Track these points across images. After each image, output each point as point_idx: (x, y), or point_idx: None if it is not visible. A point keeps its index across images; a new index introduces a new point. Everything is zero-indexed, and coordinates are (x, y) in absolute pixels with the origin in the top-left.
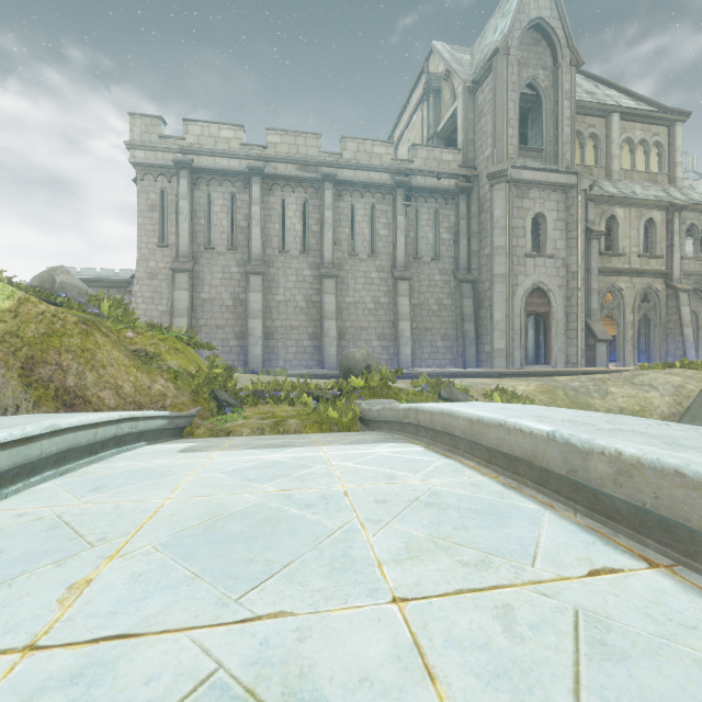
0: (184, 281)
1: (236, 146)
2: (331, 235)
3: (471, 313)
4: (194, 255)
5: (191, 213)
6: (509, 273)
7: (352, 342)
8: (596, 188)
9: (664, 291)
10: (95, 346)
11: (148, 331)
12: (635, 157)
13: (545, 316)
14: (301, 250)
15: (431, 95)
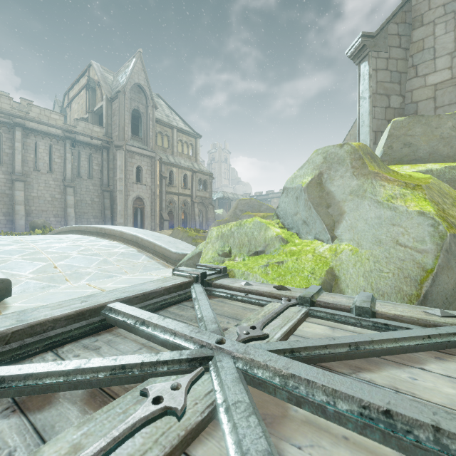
0: None
1: None
2: (21, 157)
3: (109, 206)
4: None
5: None
6: (125, 190)
7: (36, 218)
8: (166, 158)
9: (191, 202)
10: None
11: None
12: (183, 148)
13: (142, 209)
14: None
15: (91, 89)
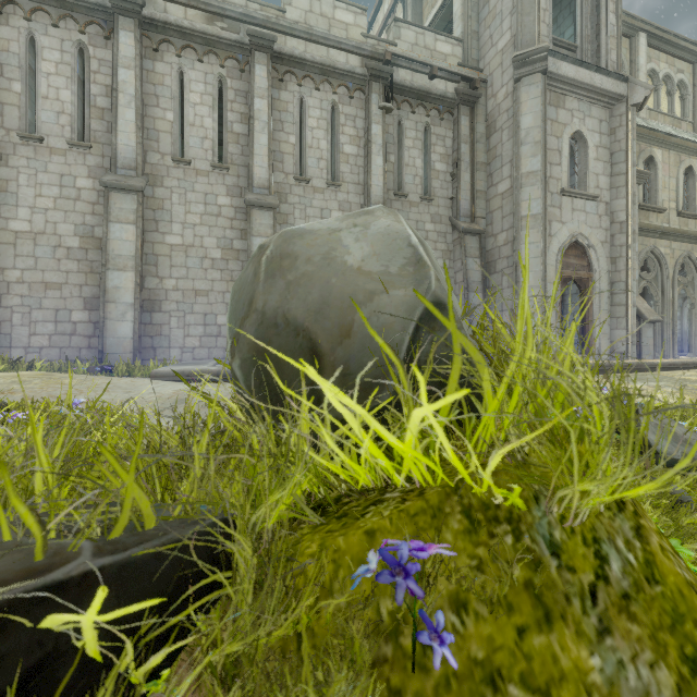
0: None
1: None
2: (266, 140)
3: (478, 279)
4: None
5: None
6: (545, 214)
7: None
8: None
9: None
10: None
11: None
12: (660, 95)
13: (584, 284)
14: (213, 162)
15: None
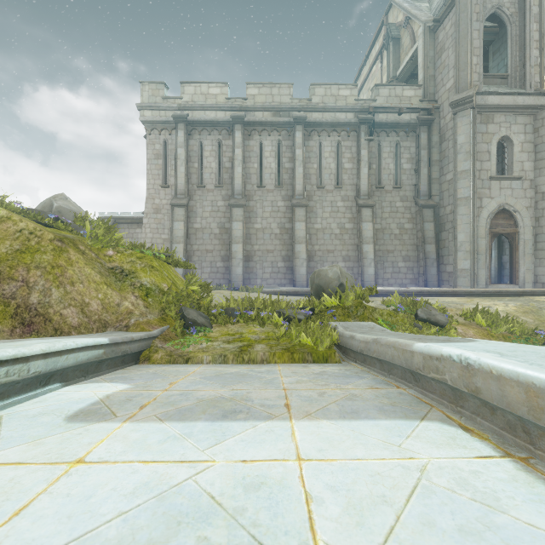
0: (181, 214)
1: (222, 100)
2: (302, 170)
3: (432, 235)
4: (189, 192)
5: (186, 158)
6: (474, 196)
7: (320, 263)
8: None
9: None
10: (67, 262)
11: (128, 250)
12: None
13: (511, 237)
14: (275, 185)
15: (391, 44)
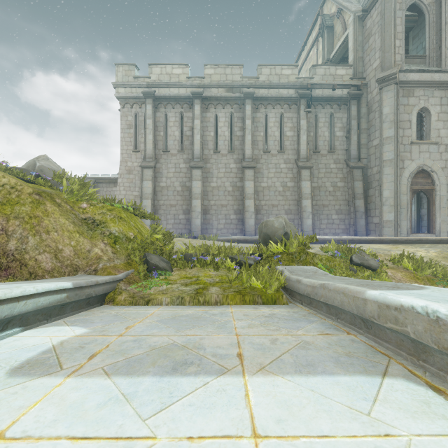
0: (149, 174)
1: (183, 79)
2: (250, 137)
3: (361, 192)
4: (156, 156)
5: (154, 128)
6: (397, 158)
7: (266, 216)
8: None
9: None
10: (44, 213)
11: (100, 203)
12: None
13: (429, 193)
14: (228, 150)
15: (325, 32)
